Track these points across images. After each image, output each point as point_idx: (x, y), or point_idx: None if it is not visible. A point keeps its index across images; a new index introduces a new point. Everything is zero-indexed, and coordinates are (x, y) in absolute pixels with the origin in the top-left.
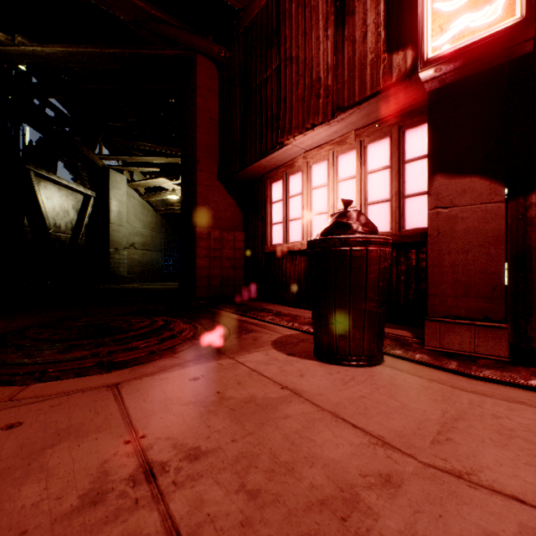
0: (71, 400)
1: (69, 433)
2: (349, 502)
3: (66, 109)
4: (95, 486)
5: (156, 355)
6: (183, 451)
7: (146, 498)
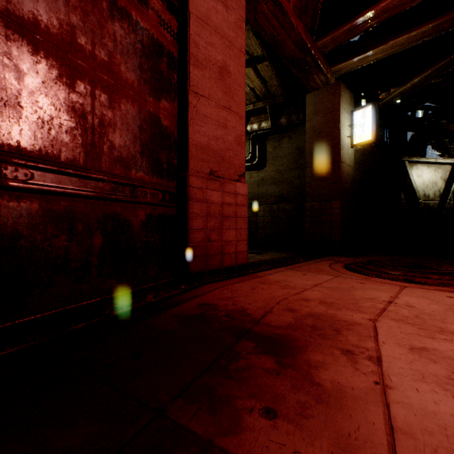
0: (382, 284)
1: (375, 289)
2: (453, 333)
3: (432, 103)
4: (373, 297)
5: (441, 284)
6: (406, 304)
7: (383, 303)
